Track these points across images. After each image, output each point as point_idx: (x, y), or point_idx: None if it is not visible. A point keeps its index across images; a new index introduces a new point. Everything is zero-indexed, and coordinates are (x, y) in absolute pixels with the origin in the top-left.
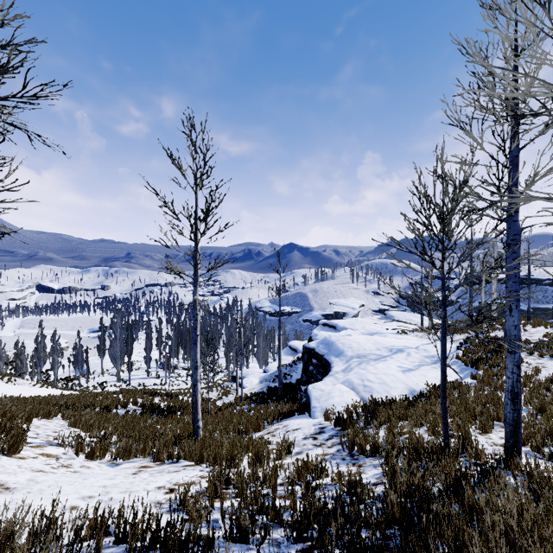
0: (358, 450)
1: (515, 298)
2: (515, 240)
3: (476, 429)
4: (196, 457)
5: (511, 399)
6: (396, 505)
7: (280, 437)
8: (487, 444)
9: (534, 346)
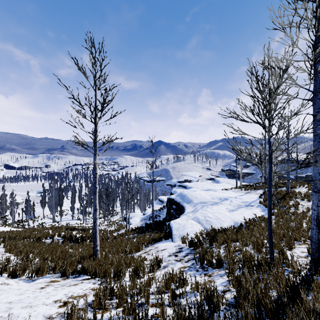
0: (207, 264)
1: (319, 153)
2: (319, 112)
3: (284, 247)
4: (92, 273)
5: (317, 225)
6: (249, 314)
7: (152, 255)
8: (295, 257)
9: (304, 195)
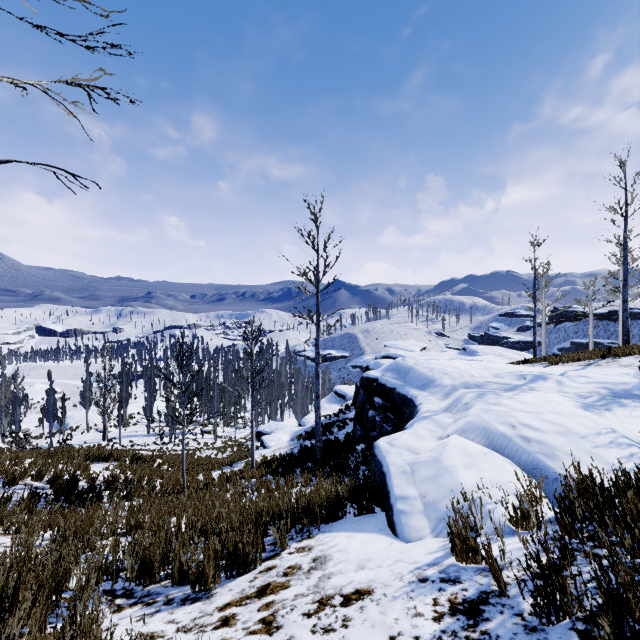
0: None
1: None
2: None
3: None
4: None
5: None
6: None
7: None
8: None
9: None
